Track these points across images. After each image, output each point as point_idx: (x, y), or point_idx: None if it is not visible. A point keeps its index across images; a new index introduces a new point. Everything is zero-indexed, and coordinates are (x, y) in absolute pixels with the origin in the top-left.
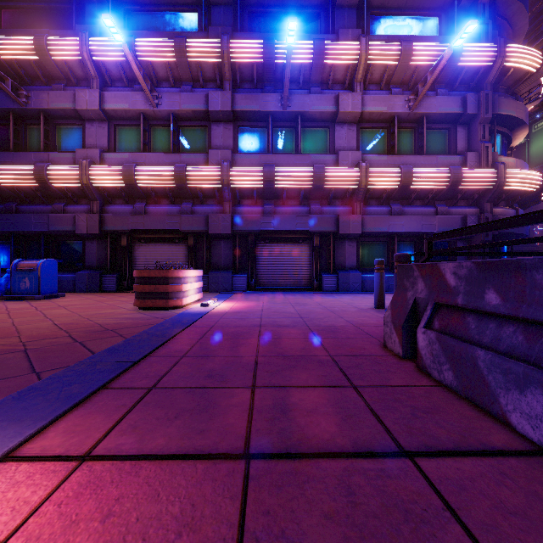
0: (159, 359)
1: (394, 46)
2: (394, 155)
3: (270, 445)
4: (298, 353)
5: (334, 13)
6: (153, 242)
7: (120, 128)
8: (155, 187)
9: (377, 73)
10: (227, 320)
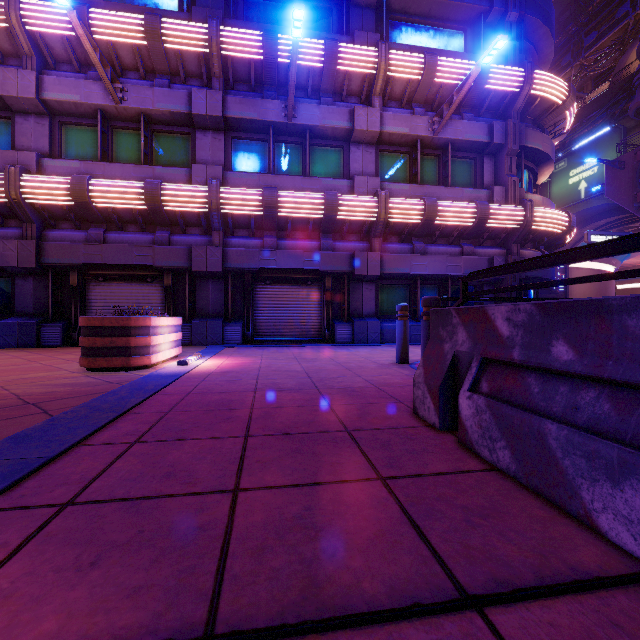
0: (96, 449)
1: (417, 58)
2: (417, 185)
3: (253, 608)
4: (304, 429)
5: (349, 11)
6: (116, 280)
7: (67, 127)
8: (118, 209)
9: (398, 88)
10: (211, 383)
